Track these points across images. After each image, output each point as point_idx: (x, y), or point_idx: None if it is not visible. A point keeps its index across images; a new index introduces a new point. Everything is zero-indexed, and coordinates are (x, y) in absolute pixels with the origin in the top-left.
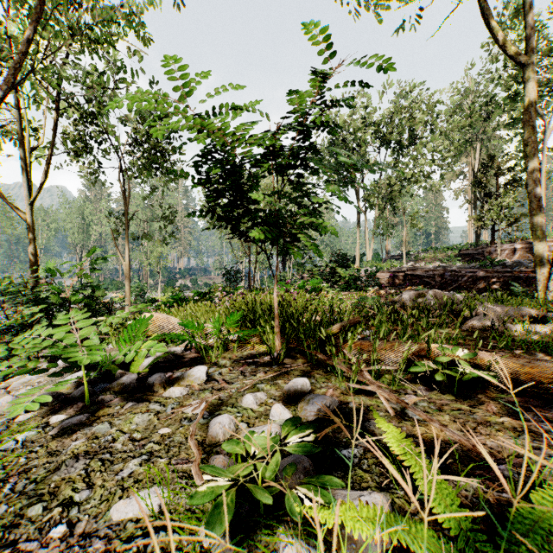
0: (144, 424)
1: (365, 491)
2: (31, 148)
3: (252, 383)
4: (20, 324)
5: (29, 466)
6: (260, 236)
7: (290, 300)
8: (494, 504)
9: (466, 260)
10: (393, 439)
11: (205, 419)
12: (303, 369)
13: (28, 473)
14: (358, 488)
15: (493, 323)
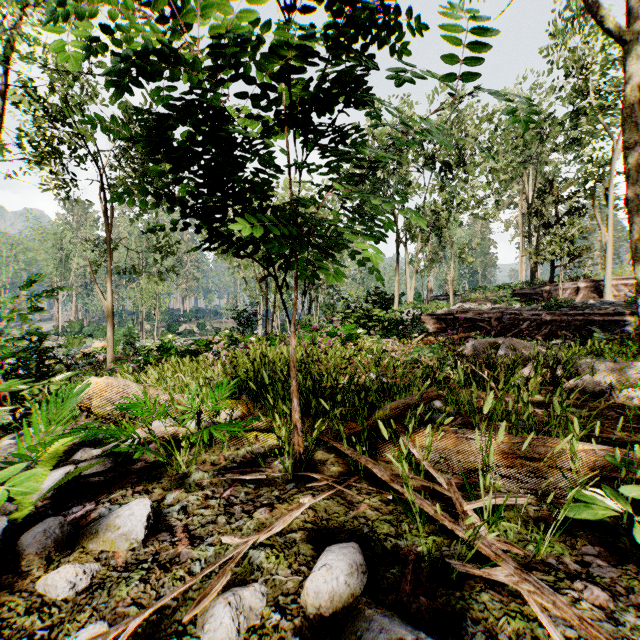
0: None
1: None
2: None
3: (235, 562)
4: None
5: None
6: (254, 231)
7: (318, 352)
8: None
9: (521, 301)
10: None
11: None
12: (344, 493)
13: None
14: None
15: (611, 388)
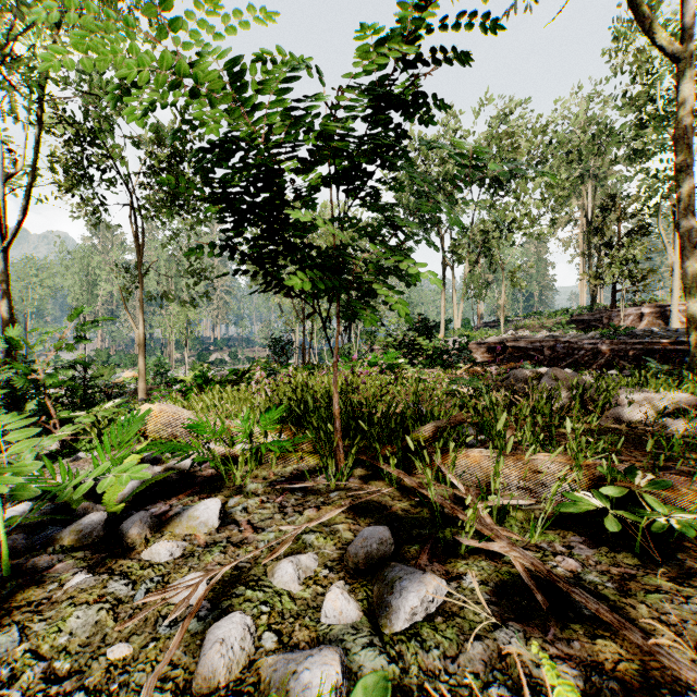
0: (85, 634)
1: None
2: (7, 175)
3: (293, 537)
4: None
5: None
6: (307, 284)
7: (357, 382)
8: None
9: (579, 328)
10: None
11: (200, 621)
12: (379, 500)
13: None
14: None
15: (646, 417)
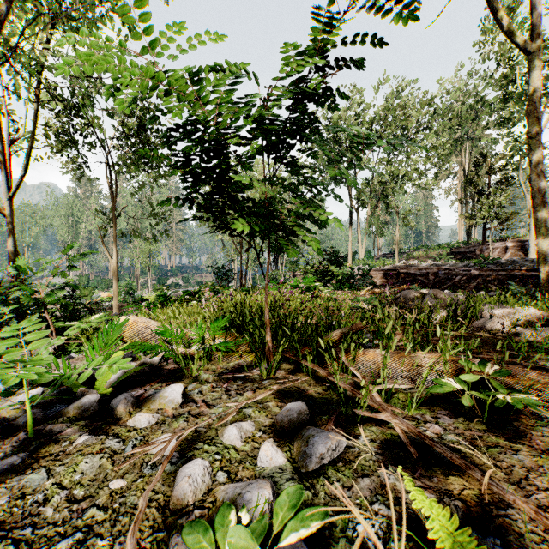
0: (92, 473)
1: None
2: (11, 140)
3: (237, 409)
4: None
5: None
6: (247, 228)
7: (283, 300)
8: None
9: (457, 258)
10: (442, 530)
11: (173, 465)
12: (299, 385)
13: None
14: None
15: (503, 326)
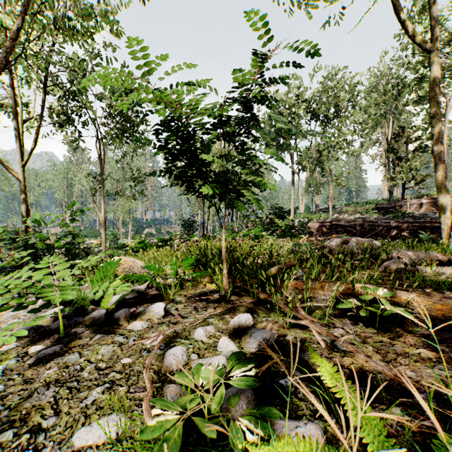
0: (109, 355)
1: (301, 421)
2: (23, 120)
3: (203, 318)
4: (11, 266)
5: (6, 393)
6: (210, 192)
7: (237, 245)
8: (417, 431)
9: (381, 212)
10: (326, 372)
11: (161, 350)
12: (247, 305)
13: (5, 400)
14: (294, 416)
15: (406, 265)
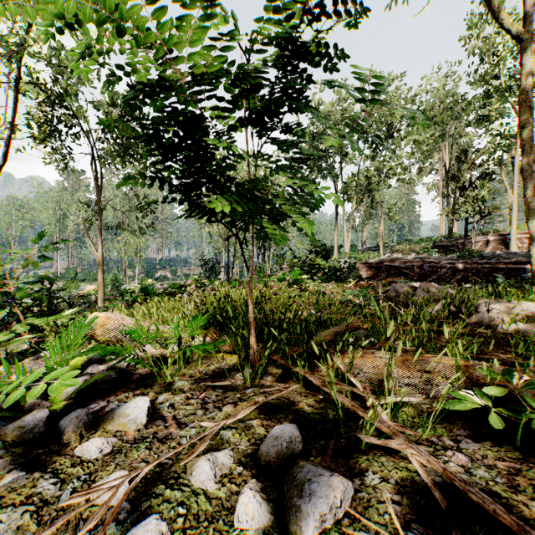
0: None
1: None
2: None
3: (211, 435)
4: None
5: None
6: (224, 208)
7: (270, 294)
8: None
9: (440, 252)
10: None
11: (118, 524)
12: (288, 396)
13: None
14: None
15: (502, 322)
